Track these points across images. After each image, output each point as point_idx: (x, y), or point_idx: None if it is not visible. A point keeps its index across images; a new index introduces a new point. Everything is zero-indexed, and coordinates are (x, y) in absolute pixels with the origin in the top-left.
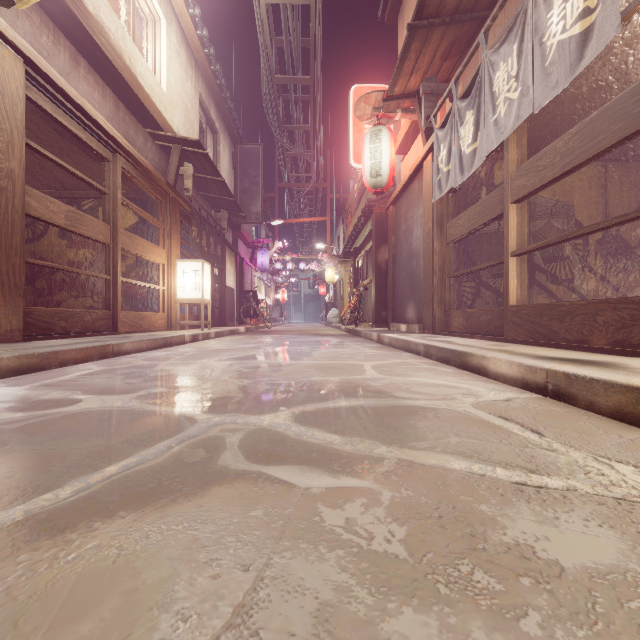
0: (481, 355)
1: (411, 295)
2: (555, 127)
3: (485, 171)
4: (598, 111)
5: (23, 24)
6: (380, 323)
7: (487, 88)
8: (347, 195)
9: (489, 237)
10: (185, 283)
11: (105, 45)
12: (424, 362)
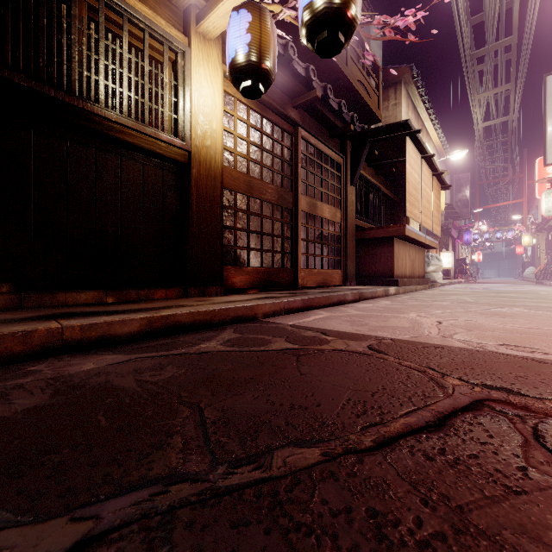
0: None
1: None
2: None
3: None
4: None
5: None
6: None
7: None
8: None
9: None
10: (443, 261)
11: None
12: None
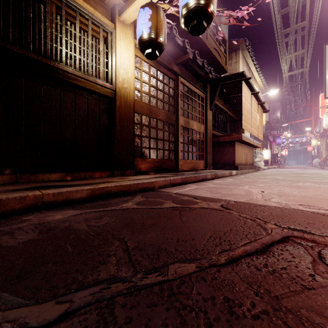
0: None
1: None
2: None
3: None
4: None
5: None
6: None
7: None
8: None
9: None
10: (264, 155)
11: None
12: None
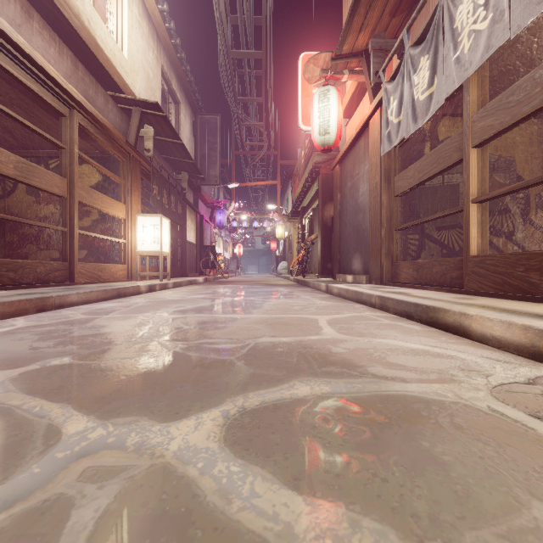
0: (459, 312)
1: (357, 247)
2: (502, 81)
3: (430, 127)
4: None
5: None
6: (326, 274)
7: (446, 26)
8: (295, 161)
9: (434, 191)
10: (145, 237)
11: (60, 2)
12: (382, 316)
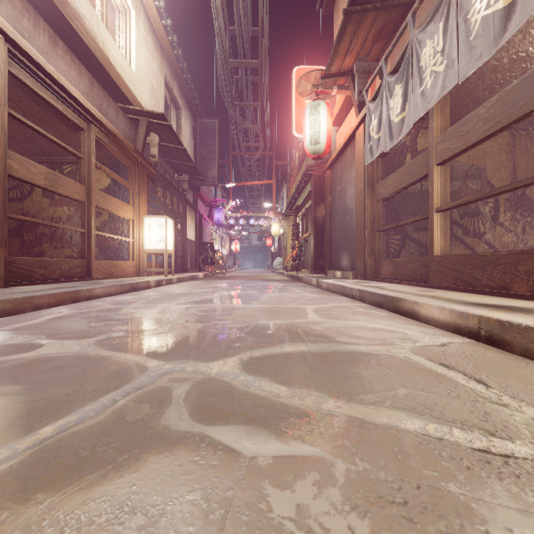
0: (413, 301)
1: (345, 246)
2: (471, 100)
3: (410, 139)
4: (519, 79)
5: (6, 8)
6: (318, 270)
7: (414, 63)
8: (290, 162)
9: (413, 196)
10: (151, 236)
11: (80, 29)
12: (359, 306)
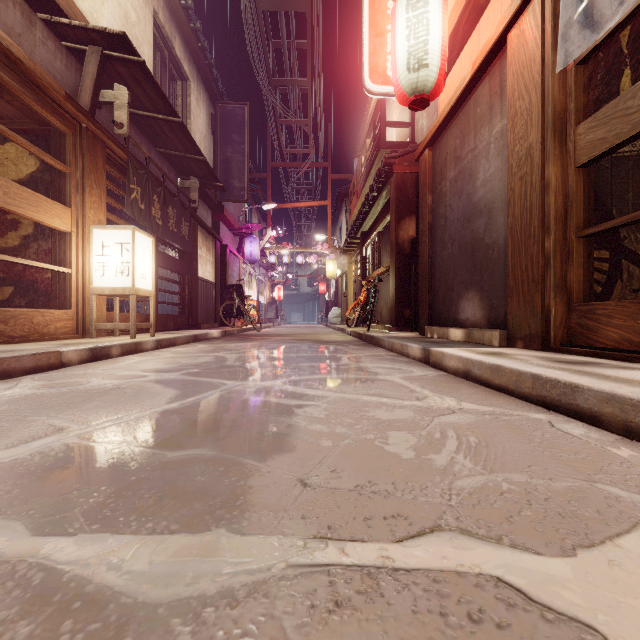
0: None
1: (471, 280)
2: None
3: (634, 38)
4: None
5: None
6: (402, 325)
7: None
8: (351, 176)
9: None
10: (105, 263)
11: None
12: None
